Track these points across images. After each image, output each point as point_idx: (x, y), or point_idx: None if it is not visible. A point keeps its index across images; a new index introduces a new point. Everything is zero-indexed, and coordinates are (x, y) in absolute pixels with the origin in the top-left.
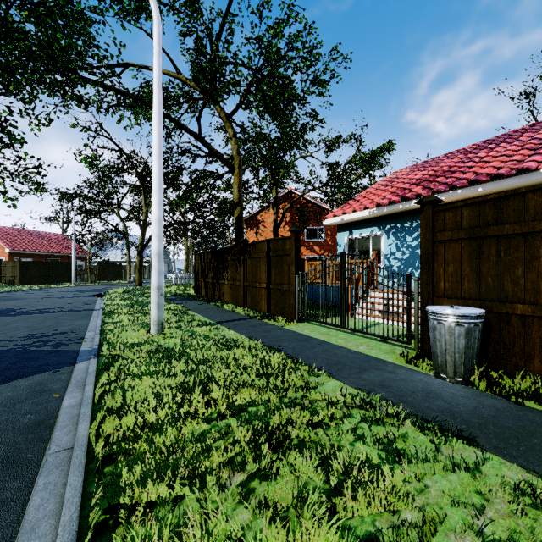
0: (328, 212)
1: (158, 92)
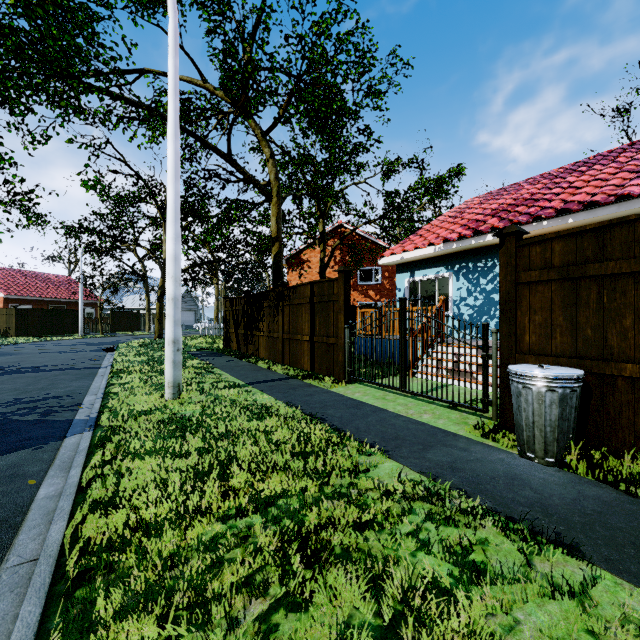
0: (385, 249)
1: (174, 99)
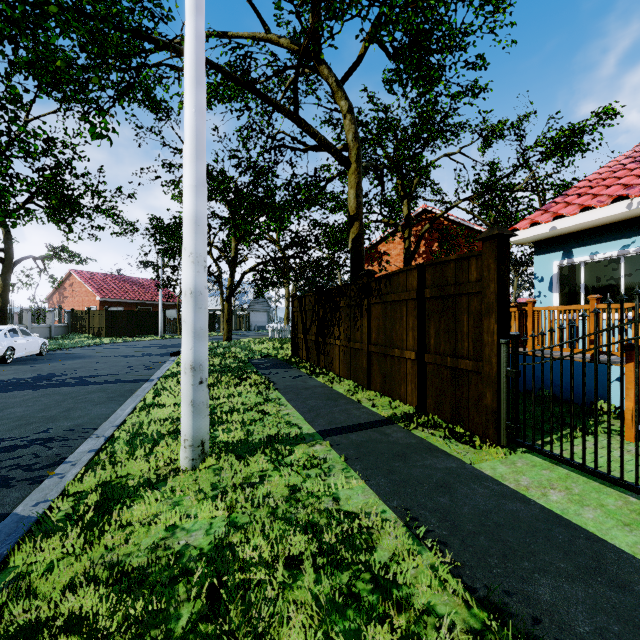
0: None
1: None
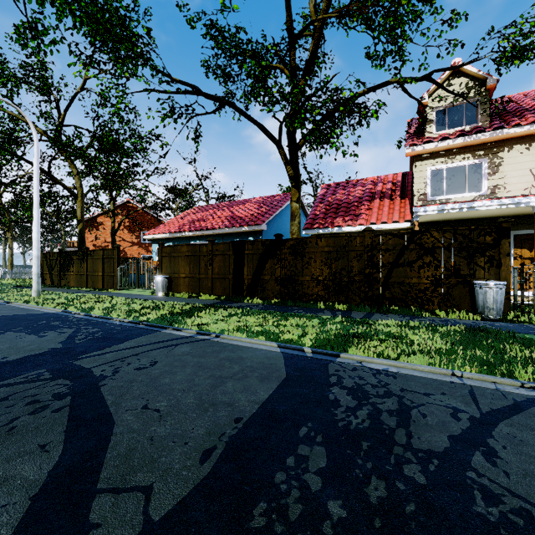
0: (161, 221)
1: (38, 176)
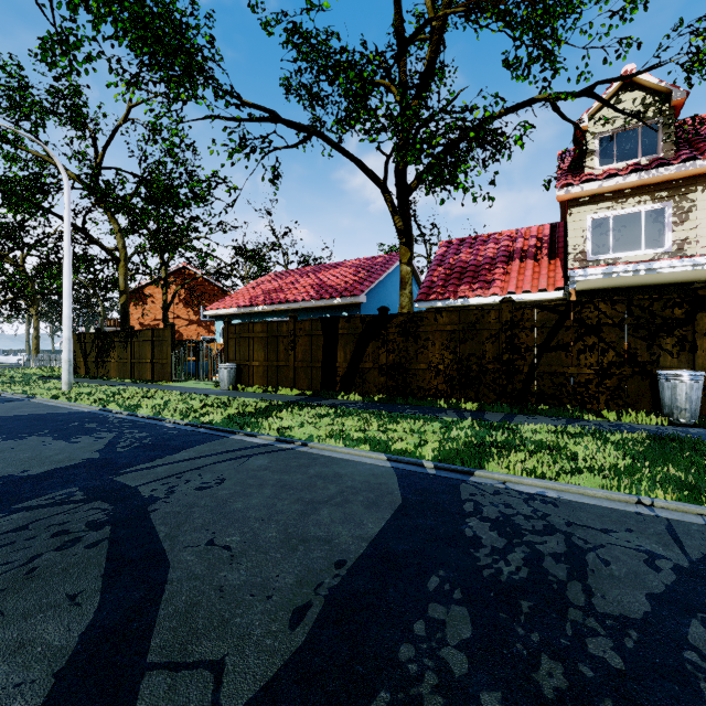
0: (226, 292)
1: (69, 234)
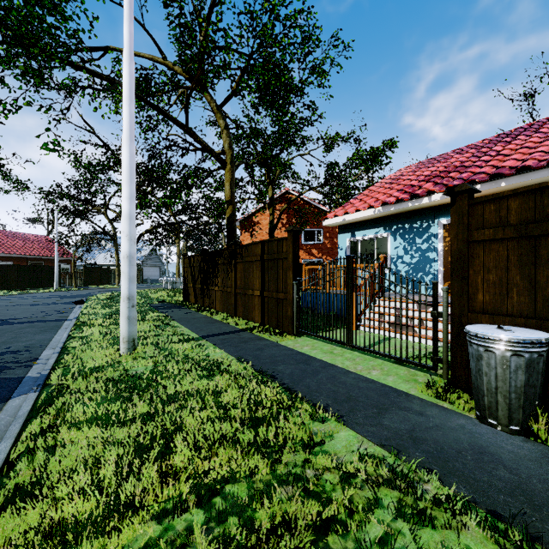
0: (326, 213)
1: (129, 63)
